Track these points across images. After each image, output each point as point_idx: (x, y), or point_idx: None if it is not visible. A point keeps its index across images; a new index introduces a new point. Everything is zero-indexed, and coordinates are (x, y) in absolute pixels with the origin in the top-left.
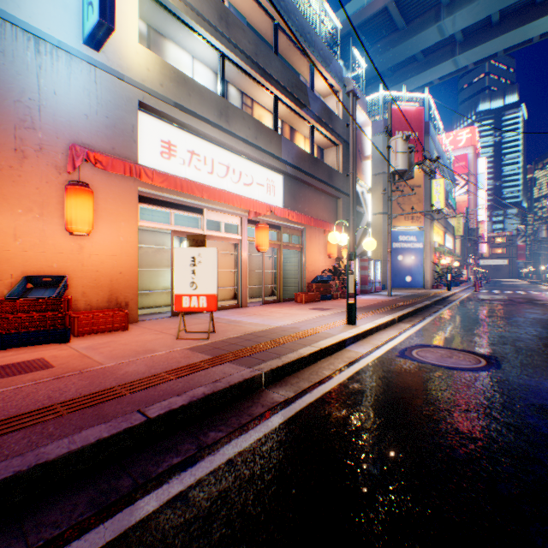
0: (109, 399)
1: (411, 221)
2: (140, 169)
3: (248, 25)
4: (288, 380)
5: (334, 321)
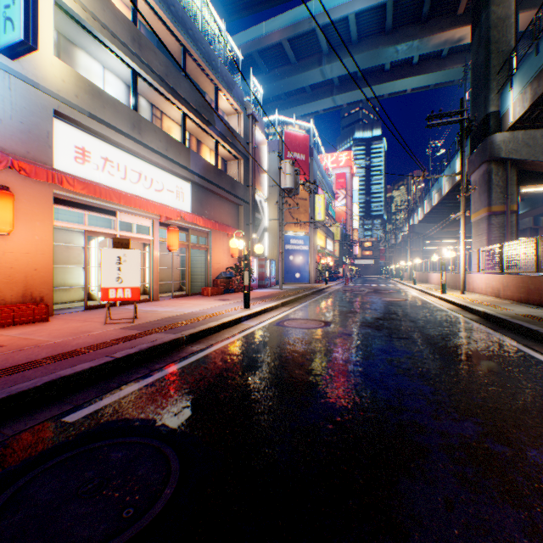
0: (80, 354)
1: (300, 227)
2: (63, 177)
3: (158, 43)
4: (201, 341)
5: (234, 307)
